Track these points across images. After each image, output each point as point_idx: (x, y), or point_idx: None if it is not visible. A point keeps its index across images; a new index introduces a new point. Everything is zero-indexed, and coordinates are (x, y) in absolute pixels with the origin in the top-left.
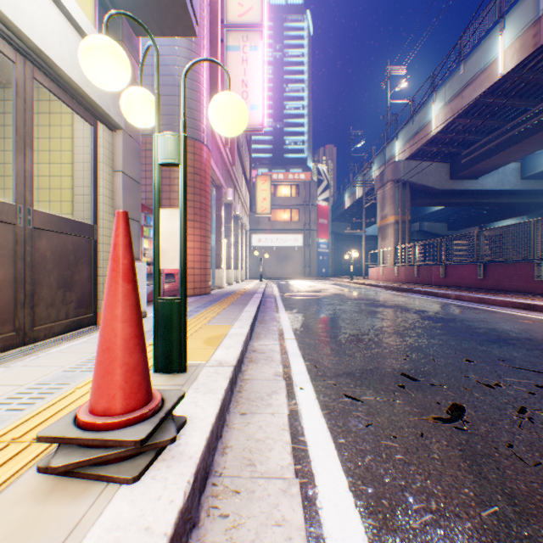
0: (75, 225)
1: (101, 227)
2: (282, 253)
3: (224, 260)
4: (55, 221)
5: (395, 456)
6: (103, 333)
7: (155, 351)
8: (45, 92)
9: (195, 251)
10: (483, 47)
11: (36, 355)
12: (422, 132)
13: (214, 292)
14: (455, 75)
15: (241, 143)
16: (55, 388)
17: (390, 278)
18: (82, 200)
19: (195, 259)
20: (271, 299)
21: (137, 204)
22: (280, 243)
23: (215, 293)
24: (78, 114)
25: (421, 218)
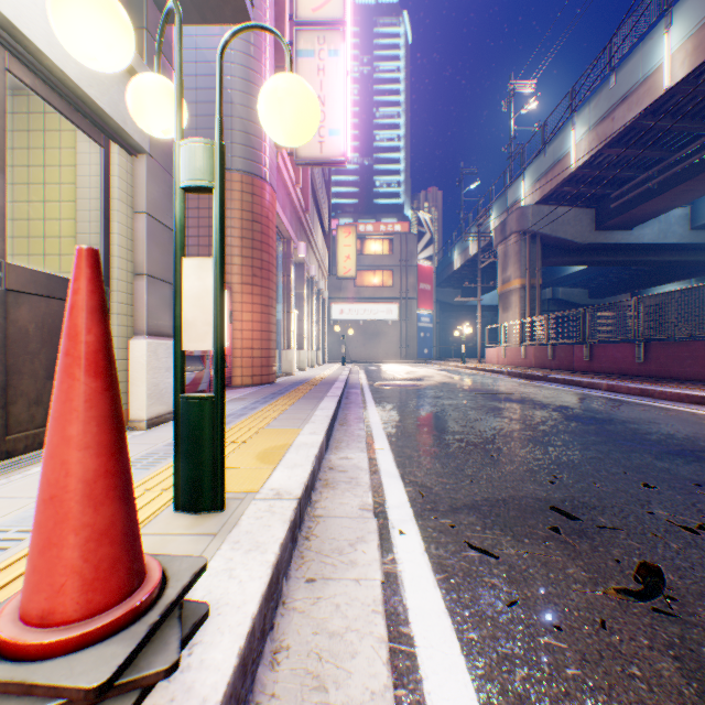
0: None
1: (115, 291)
2: (372, 328)
3: (294, 337)
4: (42, 280)
5: (566, 671)
6: (45, 468)
7: (176, 478)
8: (38, 100)
9: (254, 325)
10: (641, 50)
11: (7, 477)
12: (557, 167)
13: (280, 380)
14: (603, 90)
15: (317, 183)
16: (13, 539)
17: (515, 362)
18: None
19: (254, 336)
20: (356, 391)
21: (168, 260)
22: (368, 316)
23: (281, 381)
24: (79, 127)
25: (554, 282)
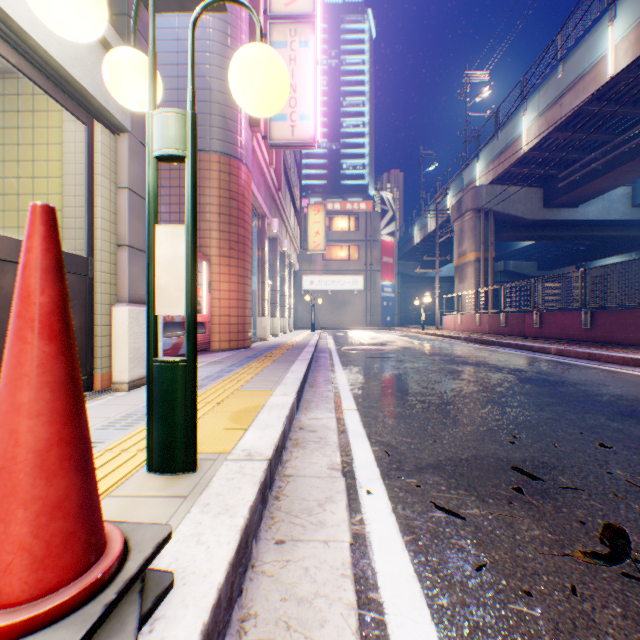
0: None
1: (98, 261)
2: (339, 298)
3: (268, 305)
4: None
5: None
6: None
7: (149, 440)
8: (27, 83)
9: (231, 295)
10: (587, 42)
11: None
12: (509, 150)
13: (255, 345)
14: (551, 79)
15: (289, 165)
16: None
17: (470, 328)
18: (74, 225)
19: (231, 304)
20: (325, 355)
21: None
22: (336, 286)
23: (256, 346)
24: (64, 106)
25: (506, 256)
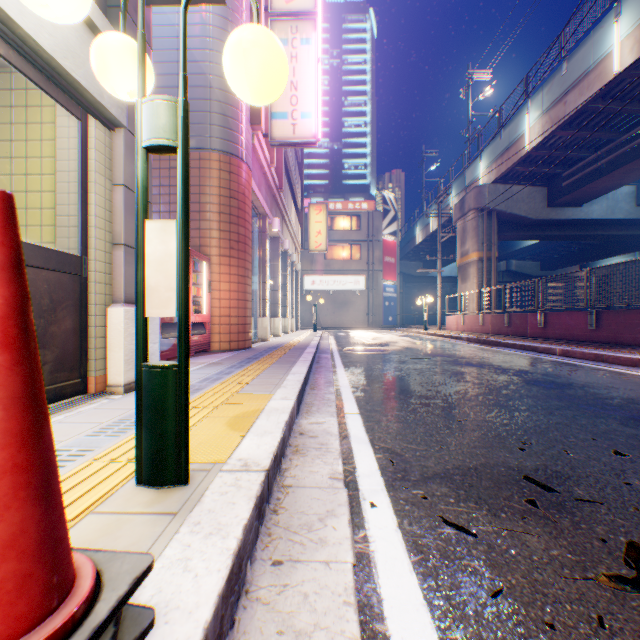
0: (50, 255)
1: (92, 260)
2: (341, 298)
3: (269, 306)
4: None
5: None
6: None
7: (138, 450)
8: (20, 77)
9: (231, 295)
10: (592, 38)
11: None
12: (512, 149)
13: (255, 346)
14: (555, 77)
15: (290, 164)
16: None
17: (473, 328)
18: (67, 223)
19: (231, 304)
20: (326, 355)
21: None
22: (338, 286)
23: (256, 347)
24: (56, 100)
25: (509, 255)
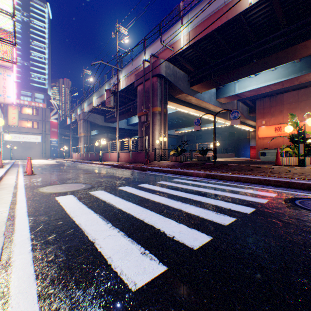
0: None
1: None
2: (28, 145)
3: None
4: None
5: None
6: None
7: None
8: None
9: None
10: (103, 87)
11: None
12: (92, 104)
13: None
14: (99, 91)
15: None
16: None
17: (79, 158)
18: None
19: None
20: (17, 165)
21: None
22: (26, 140)
23: None
24: None
25: (104, 132)
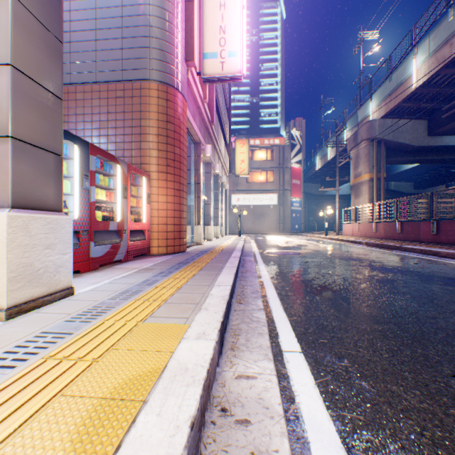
0: None
1: None
2: (259, 211)
3: (203, 216)
4: None
5: None
6: None
7: None
8: None
9: (168, 206)
10: None
11: None
12: (400, 89)
13: (190, 249)
14: (441, 23)
15: (220, 106)
16: None
17: (367, 234)
18: None
19: (168, 214)
20: (250, 258)
21: (51, 127)
22: (256, 202)
23: (190, 250)
24: None
25: (390, 177)
